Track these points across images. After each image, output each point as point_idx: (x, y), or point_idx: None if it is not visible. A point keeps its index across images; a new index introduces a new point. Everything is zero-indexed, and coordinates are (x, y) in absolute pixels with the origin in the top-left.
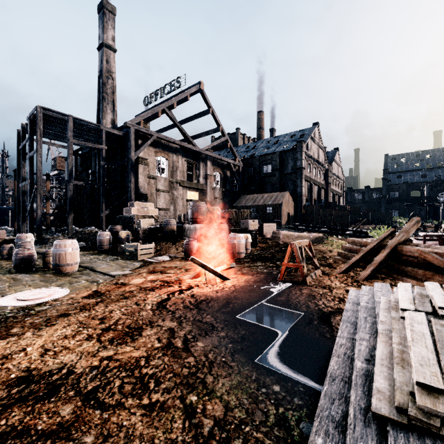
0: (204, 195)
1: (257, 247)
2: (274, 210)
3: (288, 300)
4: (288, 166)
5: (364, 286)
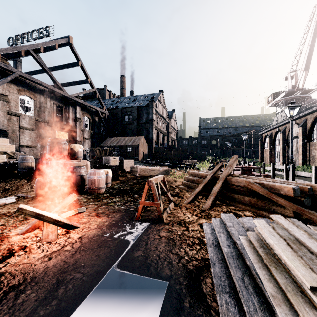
0: (73, 135)
1: (117, 180)
2: (133, 149)
3: (146, 256)
4: (143, 118)
5: (215, 219)
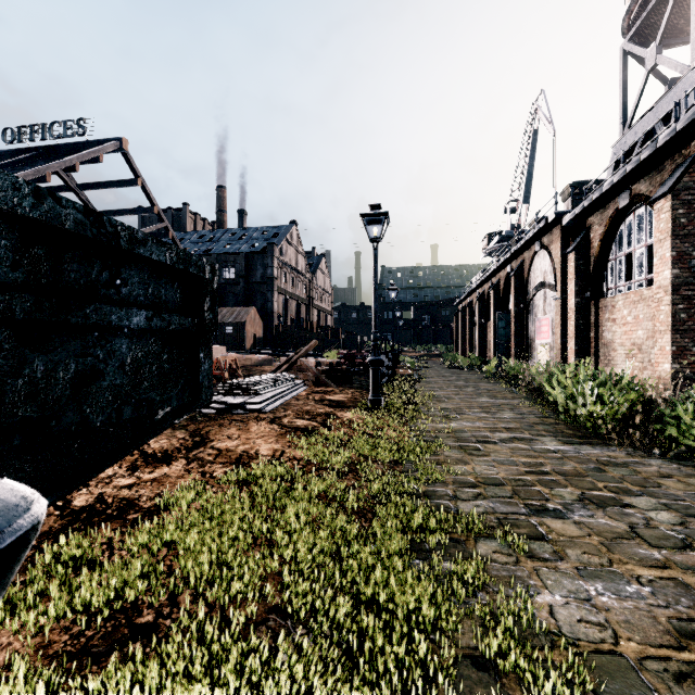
0: None
1: None
2: (235, 330)
3: None
4: (257, 274)
5: None
